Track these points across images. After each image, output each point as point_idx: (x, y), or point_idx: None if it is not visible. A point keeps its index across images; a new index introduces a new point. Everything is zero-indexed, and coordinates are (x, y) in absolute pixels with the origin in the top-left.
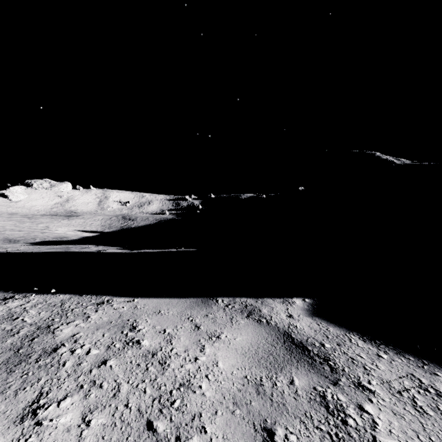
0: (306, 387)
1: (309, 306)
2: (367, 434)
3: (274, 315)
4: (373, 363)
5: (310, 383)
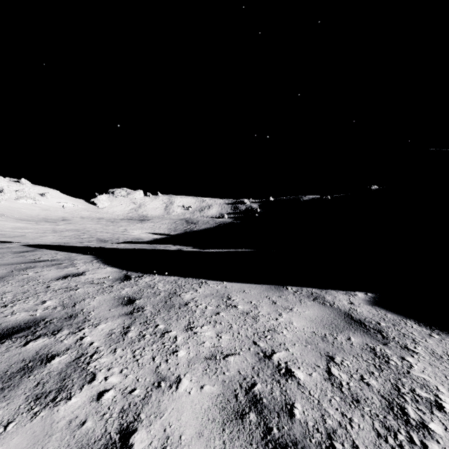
0: (360, 343)
1: (370, 298)
2: (403, 369)
3: (337, 302)
4: (422, 339)
5: (363, 341)
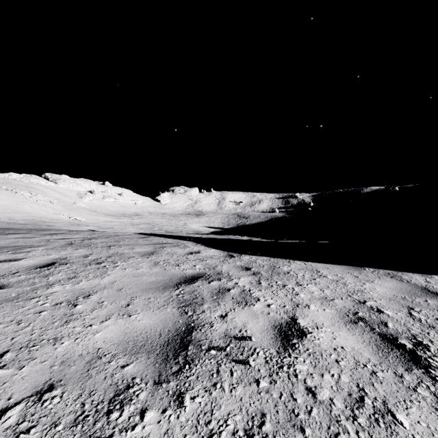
0: (436, 304)
1: None
2: None
3: (413, 280)
4: None
5: None
